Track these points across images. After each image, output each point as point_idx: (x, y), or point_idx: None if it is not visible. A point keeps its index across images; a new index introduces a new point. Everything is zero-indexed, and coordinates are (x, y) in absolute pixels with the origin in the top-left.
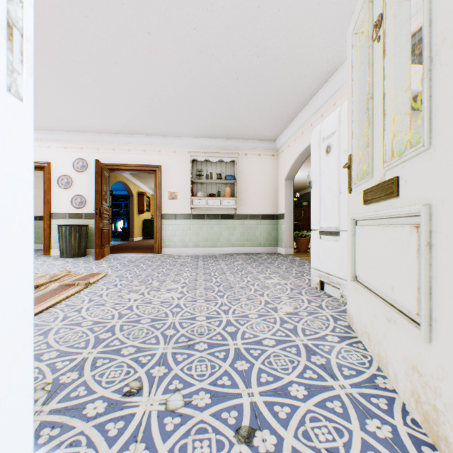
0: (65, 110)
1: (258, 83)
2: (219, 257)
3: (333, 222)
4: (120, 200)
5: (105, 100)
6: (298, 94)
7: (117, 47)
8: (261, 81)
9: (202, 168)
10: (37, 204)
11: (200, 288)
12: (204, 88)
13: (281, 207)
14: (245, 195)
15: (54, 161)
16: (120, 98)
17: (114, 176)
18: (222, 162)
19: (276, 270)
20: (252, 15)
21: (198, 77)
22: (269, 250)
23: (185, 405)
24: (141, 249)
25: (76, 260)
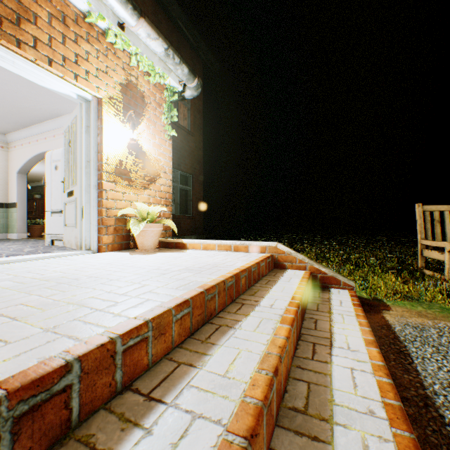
0: None
1: None
2: None
3: (60, 207)
4: None
5: None
6: (35, 115)
7: None
8: None
9: None
10: None
11: None
12: None
13: (13, 197)
14: None
15: None
16: None
17: None
18: None
19: (14, 243)
20: (0, 68)
21: None
22: None
23: None
24: None
25: None
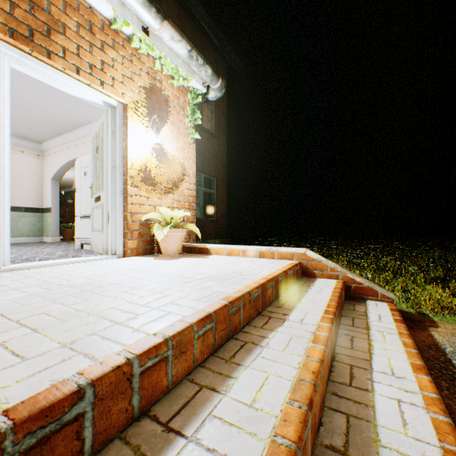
0: None
1: (32, 107)
2: None
3: (88, 211)
4: None
5: None
6: (66, 123)
7: None
8: (35, 107)
9: None
10: None
11: None
12: None
13: (48, 202)
14: None
15: None
16: None
17: None
18: None
19: (48, 247)
20: (35, 80)
21: None
22: (34, 240)
23: None
24: None
25: None
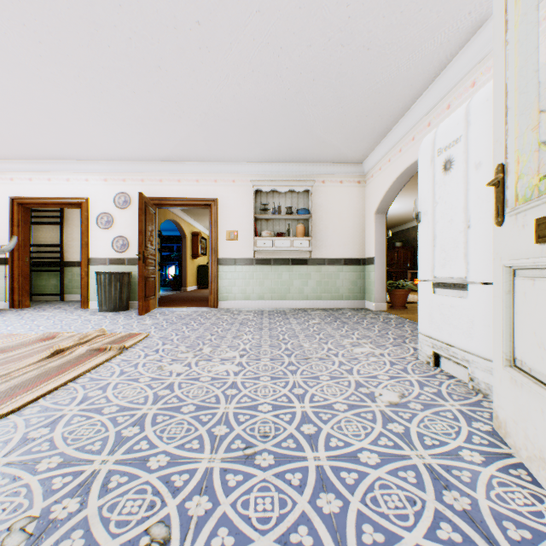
0: (103, 133)
1: (342, 84)
2: (289, 314)
3: (455, 270)
4: (172, 242)
5: (149, 119)
6: (395, 97)
7: (160, 46)
8: (346, 80)
9: (267, 201)
10: (76, 247)
11: (265, 358)
12: (270, 95)
13: (369, 249)
14: (323, 233)
15: (93, 197)
16: (166, 114)
17: (163, 213)
18: (293, 192)
19: (366, 332)
20: None
21: (262, 81)
22: (353, 305)
23: None
24: (193, 301)
25: (116, 314)
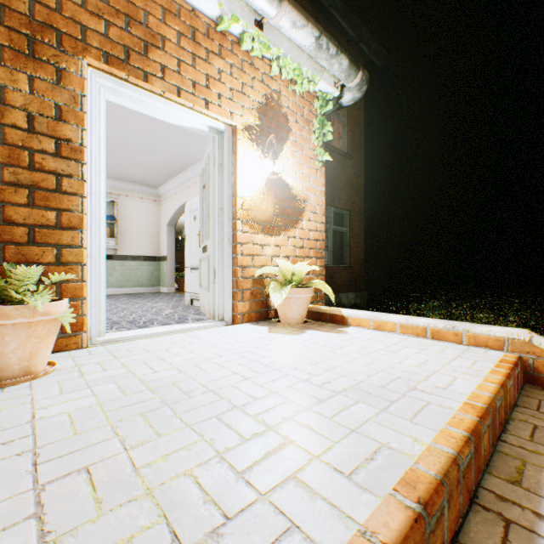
0: None
1: (146, 149)
2: None
3: (198, 262)
4: None
5: None
6: (178, 163)
7: None
8: (148, 149)
9: None
10: None
11: None
12: None
13: (164, 250)
14: (127, 236)
15: None
16: None
17: None
18: None
19: (161, 300)
20: (145, 119)
21: None
22: (152, 290)
23: (129, 329)
24: None
25: None
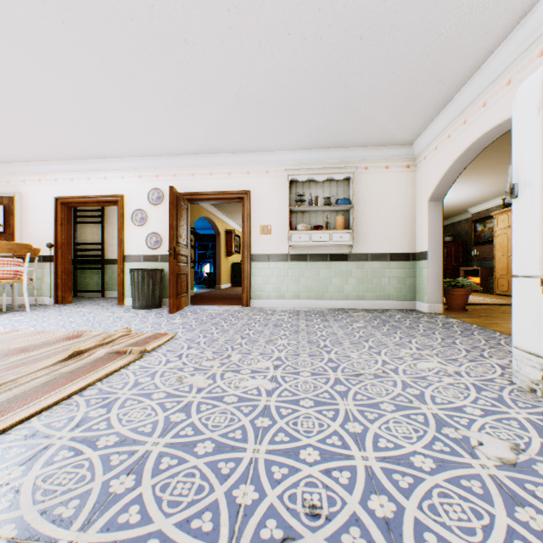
0: (134, 126)
1: (395, 40)
2: (328, 315)
3: None
4: (207, 241)
5: (178, 106)
6: (463, 52)
7: (184, 13)
8: (401, 35)
9: (303, 192)
10: (115, 245)
11: (304, 372)
12: (308, 64)
13: (421, 242)
14: (365, 225)
15: (128, 194)
16: (195, 99)
17: (197, 211)
18: (331, 181)
19: (426, 341)
20: None
21: (299, 46)
22: (401, 306)
23: None
24: (226, 299)
25: (147, 312)
